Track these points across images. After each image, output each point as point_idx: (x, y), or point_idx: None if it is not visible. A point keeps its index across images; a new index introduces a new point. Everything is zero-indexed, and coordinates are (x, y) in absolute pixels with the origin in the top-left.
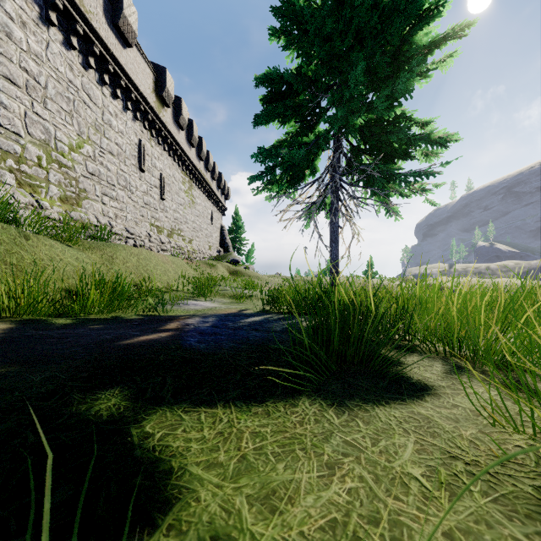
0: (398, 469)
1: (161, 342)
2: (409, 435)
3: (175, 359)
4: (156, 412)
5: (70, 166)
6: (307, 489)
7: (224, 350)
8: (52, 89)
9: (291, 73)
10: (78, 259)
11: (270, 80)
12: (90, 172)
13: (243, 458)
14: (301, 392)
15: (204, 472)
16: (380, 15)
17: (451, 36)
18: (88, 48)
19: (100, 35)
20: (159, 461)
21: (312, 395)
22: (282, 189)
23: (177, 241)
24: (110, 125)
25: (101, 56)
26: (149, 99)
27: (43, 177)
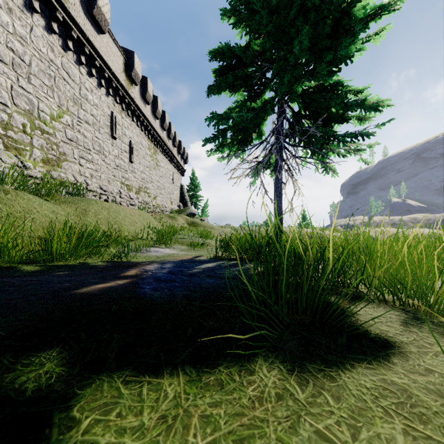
0: None
1: (117, 291)
2: (393, 419)
3: (126, 310)
4: (92, 384)
5: (51, 133)
6: None
7: (177, 298)
8: (36, 66)
9: (240, 47)
10: (54, 212)
11: (221, 54)
12: (69, 138)
13: None
14: (256, 352)
15: None
16: None
17: (386, 9)
18: (67, 33)
19: (77, 21)
20: None
21: (269, 355)
22: (232, 151)
23: (144, 197)
24: (86, 99)
25: (78, 40)
26: (119, 78)
27: (27, 142)
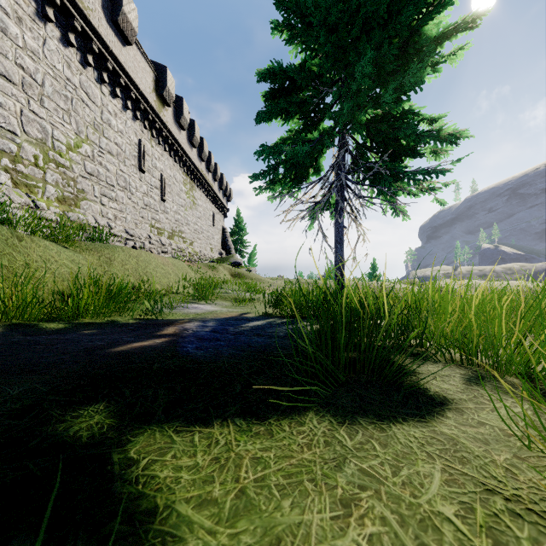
0: (426, 507)
1: (156, 349)
2: (434, 461)
3: (169, 368)
4: (144, 433)
5: (68, 166)
6: (319, 536)
7: (223, 358)
8: (49, 86)
9: (294, 67)
10: (74, 261)
11: (272, 75)
12: (89, 173)
13: (242, 492)
14: (308, 407)
15: (195, 511)
16: (389, 4)
17: (463, 27)
18: (86, 45)
19: (98, 32)
20: (141, 498)
21: (320, 410)
22: (285, 189)
23: (178, 243)
24: (109, 124)
25: (99, 53)
26: (149, 98)
27: (40, 177)
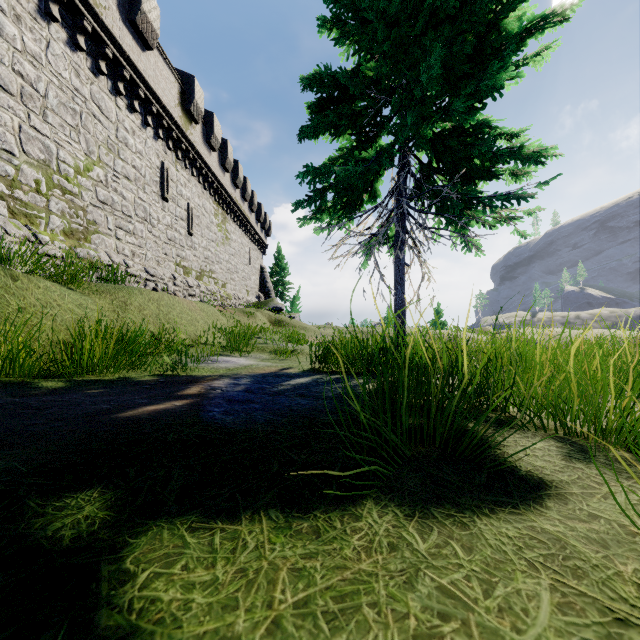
0: None
1: (174, 414)
2: (539, 574)
3: (189, 440)
4: (148, 531)
5: (76, 193)
6: None
7: (258, 425)
8: (54, 98)
9: (345, 72)
10: (81, 306)
11: (319, 82)
12: (102, 201)
13: (277, 625)
14: (365, 493)
15: None
16: None
17: (550, 21)
18: (98, 50)
19: (113, 33)
20: (134, 635)
21: (381, 497)
22: (335, 219)
23: (208, 284)
24: (126, 144)
25: (114, 59)
26: (173, 113)
27: (42, 206)
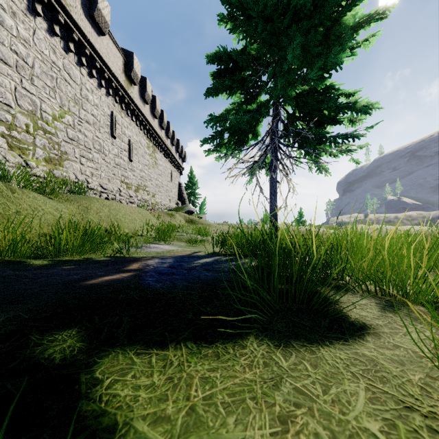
0: (354, 423)
1: (122, 282)
2: (358, 381)
3: (133, 298)
4: (109, 355)
5: (53, 133)
6: None
7: (178, 289)
8: (38, 68)
9: (237, 51)
10: (57, 210)
11: (219, 58)
12: (70, 138)
13: (192, 410)
14: (249, 332)
15: (151, 428)
16: None
17: (375, 18)
18: (68, 35)
19: (78, 24)
20: (104, 415)
21: (259, 334)
22: (229, 151)
23: (143, 195)
24: (87, 99)
25: (79, 42)
26: (119, 78)
27: (30, 142)
